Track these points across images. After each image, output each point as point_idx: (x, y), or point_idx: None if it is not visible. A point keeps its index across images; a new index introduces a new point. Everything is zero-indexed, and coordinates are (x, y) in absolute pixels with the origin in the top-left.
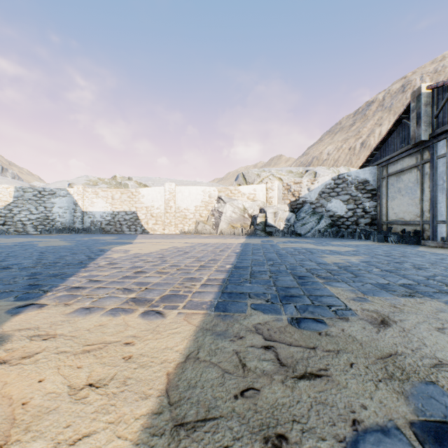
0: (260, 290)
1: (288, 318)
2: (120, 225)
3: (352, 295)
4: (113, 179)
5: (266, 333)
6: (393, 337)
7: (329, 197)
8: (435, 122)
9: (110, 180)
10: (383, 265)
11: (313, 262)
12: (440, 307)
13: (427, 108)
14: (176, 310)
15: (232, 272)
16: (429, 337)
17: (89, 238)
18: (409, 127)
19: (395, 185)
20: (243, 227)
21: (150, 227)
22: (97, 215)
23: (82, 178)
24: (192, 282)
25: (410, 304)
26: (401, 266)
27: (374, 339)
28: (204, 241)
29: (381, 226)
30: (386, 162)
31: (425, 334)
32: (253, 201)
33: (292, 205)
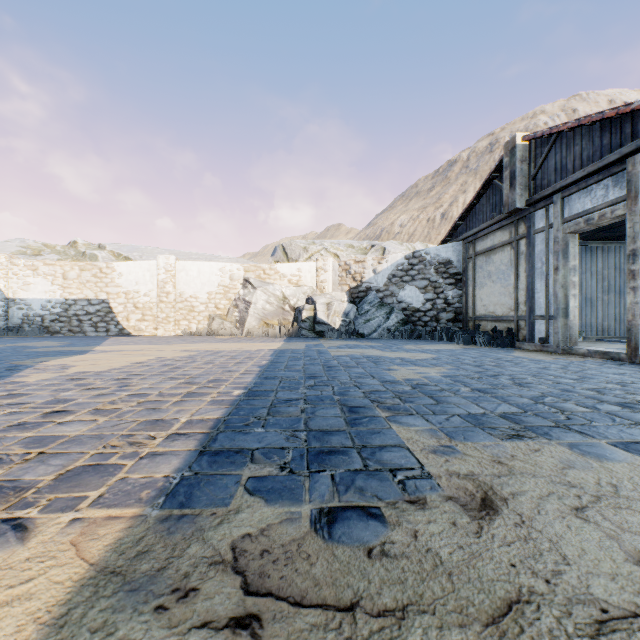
0: (277, 441)
1: (313, 513)
2: (78, 322)
3: (432, 442)
4: (71, 247)
5: (254, 567)
6: (507, 543)
7: (401, 283)
8: (533, 185)
9: (65, 248)
10: (473, 381)
11: (377, 379)
12: (566, 457)
13: (523, 166)
14: (69, 513)
15: (238, 404)
16: (567, 534)
17: (10, 344)
18: (502, 191)
19: (484, 267)
20: (283, 324)
21: (132, 325)
22: (35, 305)
23: (13, 243)
24: (153, 431)
25: (521, 454)
26: (497, 381)
27: (475, 554)
28: (217, 346)
29: (467, 323)
30: (474, 237)
31: (560, 527)
32: (297, 286)
33: (352, 293)
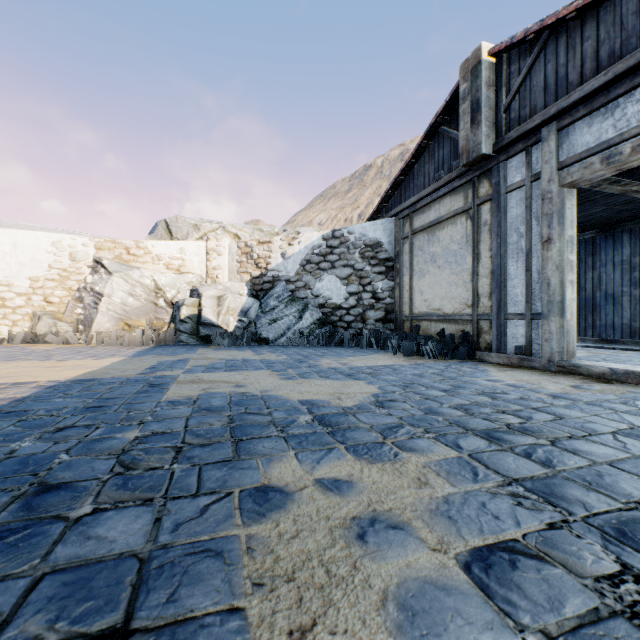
0: None
1: None
2: None
3: None
4: None
5: None
6: None
7: (318, 271)
8: (505, 120)
9: None
10: None
11: None
12: None
13: (490, 93)
14: None
15: None
16: None
17: None
18: (453, 140)
19: (426, 249)
20: (155, 326)
21: None
22: None
23: None
24: None
25: None
26: None
27: None
28: None
29: (401, 324)
30: (411, 209)
31: None
32: (178, 273)
33: (255, 284)
